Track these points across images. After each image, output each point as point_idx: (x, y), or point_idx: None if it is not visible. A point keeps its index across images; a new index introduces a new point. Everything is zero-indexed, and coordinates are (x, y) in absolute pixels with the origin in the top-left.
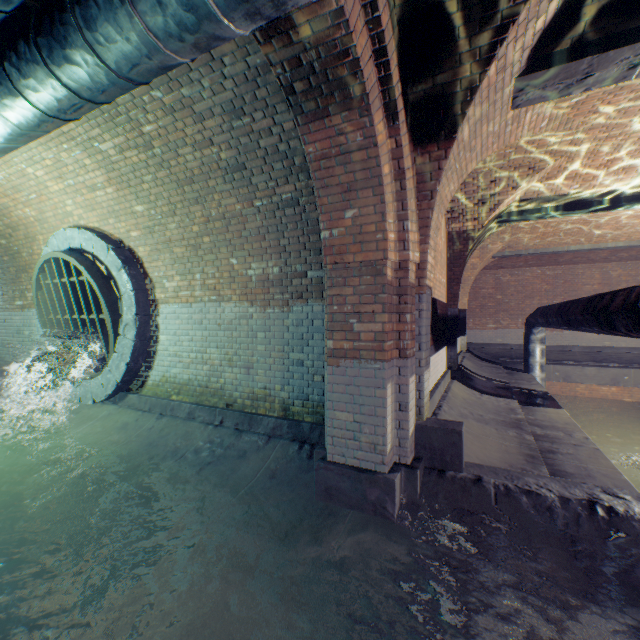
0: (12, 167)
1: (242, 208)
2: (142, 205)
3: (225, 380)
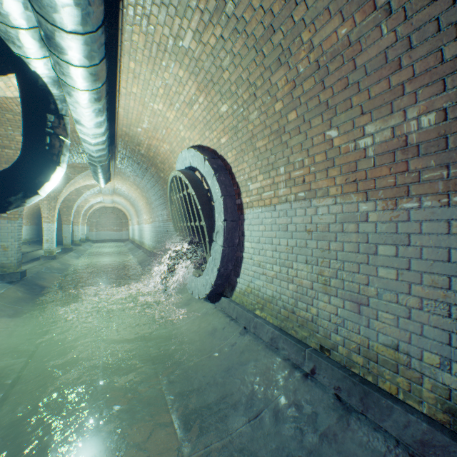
0: (147, 109)
1: (350, 29)
2: (225, 103)
3: (317, 310)
